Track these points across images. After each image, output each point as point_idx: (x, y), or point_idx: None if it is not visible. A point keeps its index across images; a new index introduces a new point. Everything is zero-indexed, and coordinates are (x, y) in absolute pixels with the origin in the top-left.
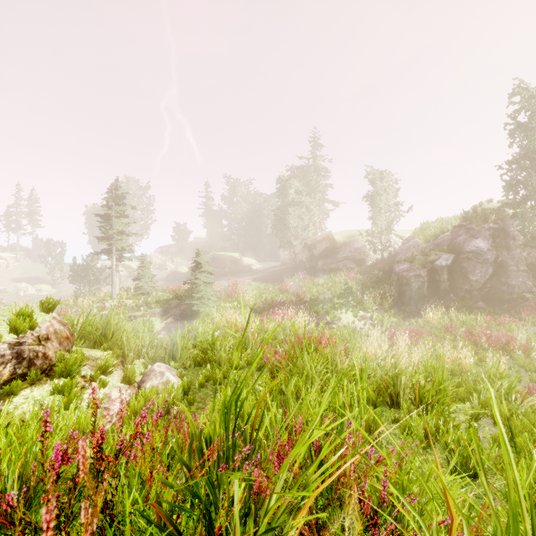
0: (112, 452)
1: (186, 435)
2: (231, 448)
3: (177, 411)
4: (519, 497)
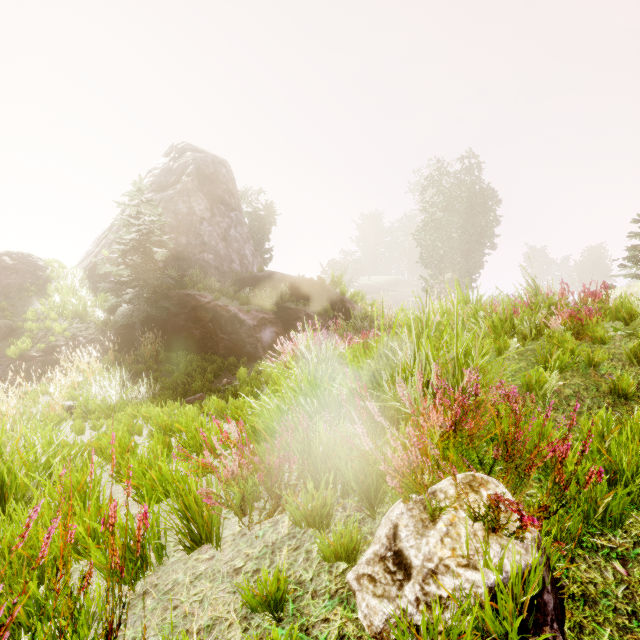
0: (639, 336)
1: (570, 312)
2: (545, 321)
3: (584, 308)
4: (468, 297)
